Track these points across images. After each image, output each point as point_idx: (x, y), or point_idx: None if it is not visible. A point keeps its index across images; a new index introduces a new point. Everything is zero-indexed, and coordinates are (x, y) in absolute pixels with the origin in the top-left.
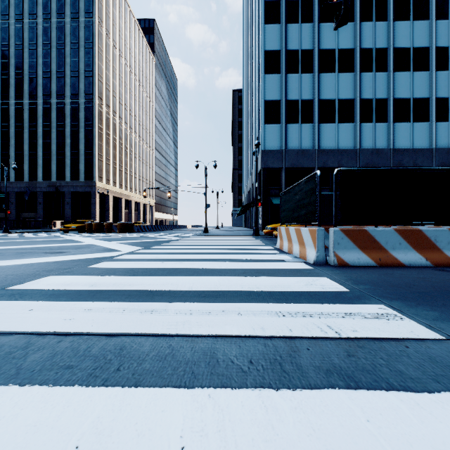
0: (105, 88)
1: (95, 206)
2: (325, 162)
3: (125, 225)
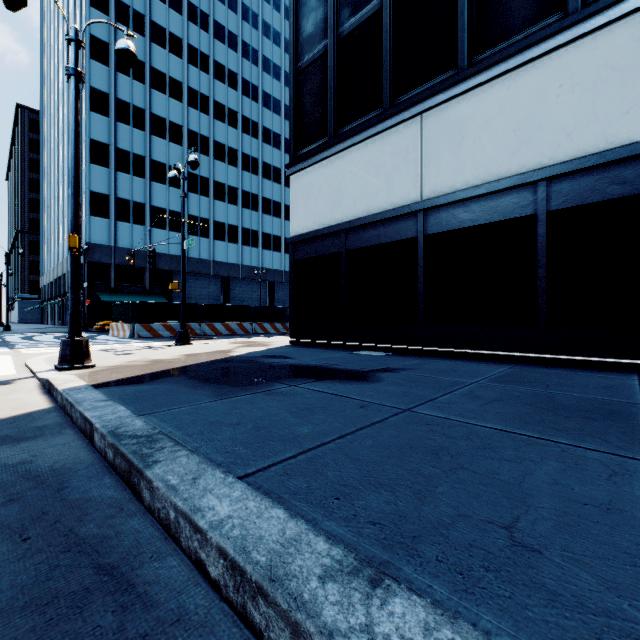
0: None
1: None
2: (157, 264)
3: None
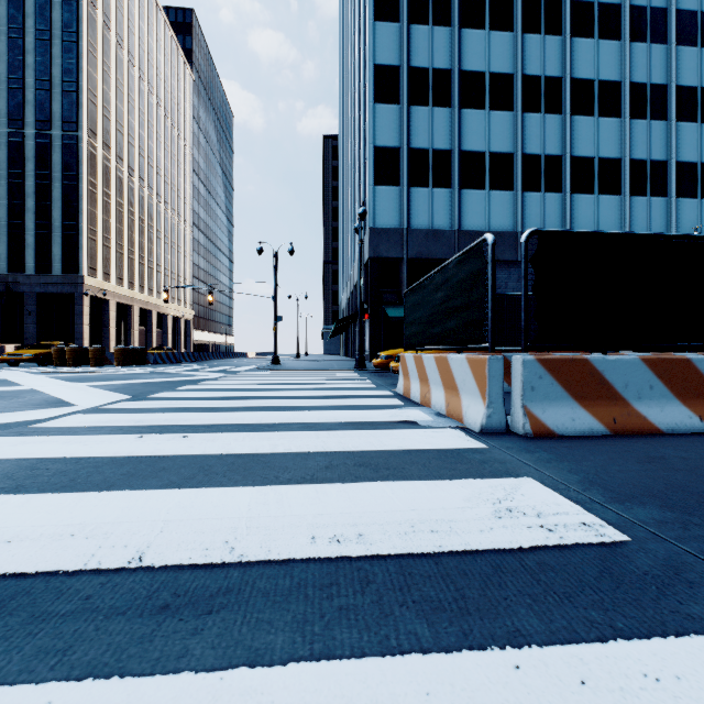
0: (101, 114)
1: (82, 319)
2: None
3: (130, 351)
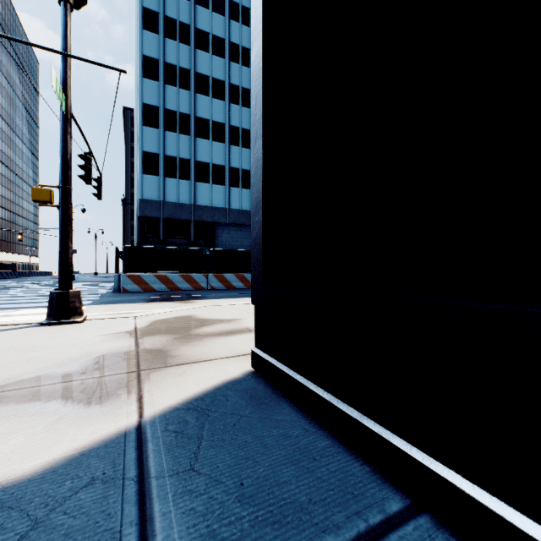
0: None
1: None
2: (201, 216)
3: None
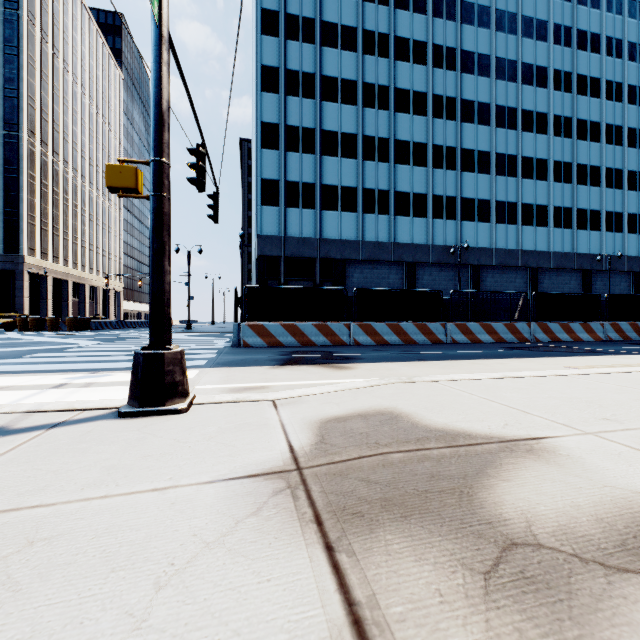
0: (39, 116)
1: (22, 292)
2: (328, 252)
3: (78, 321)
